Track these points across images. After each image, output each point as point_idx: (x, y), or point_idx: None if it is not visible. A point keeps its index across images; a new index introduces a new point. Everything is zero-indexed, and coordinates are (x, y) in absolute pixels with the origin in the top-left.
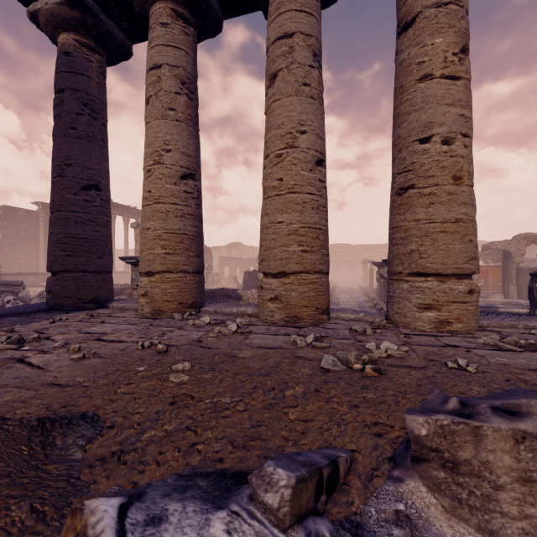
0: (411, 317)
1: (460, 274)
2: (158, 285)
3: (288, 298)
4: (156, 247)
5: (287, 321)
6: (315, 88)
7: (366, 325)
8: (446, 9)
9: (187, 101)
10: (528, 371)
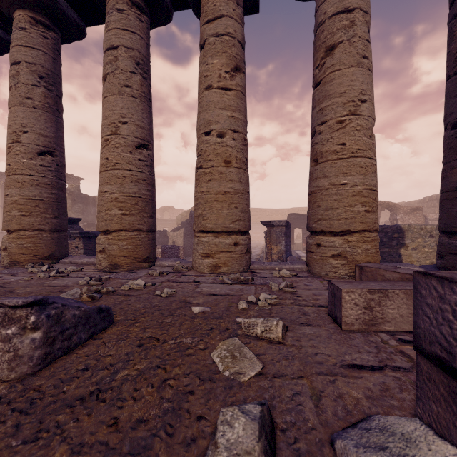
0: (198, 263)
1: (229, 232)
2: (14, 241)
3: (110, 250)
4: (13, 210)
5: (110, 268)
6: (137, 89)
7: (170, 270)
8: (221, 39)
9: (45, 92)
10: (203, 295)
